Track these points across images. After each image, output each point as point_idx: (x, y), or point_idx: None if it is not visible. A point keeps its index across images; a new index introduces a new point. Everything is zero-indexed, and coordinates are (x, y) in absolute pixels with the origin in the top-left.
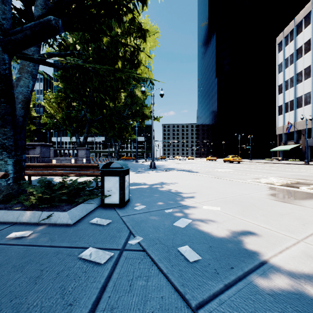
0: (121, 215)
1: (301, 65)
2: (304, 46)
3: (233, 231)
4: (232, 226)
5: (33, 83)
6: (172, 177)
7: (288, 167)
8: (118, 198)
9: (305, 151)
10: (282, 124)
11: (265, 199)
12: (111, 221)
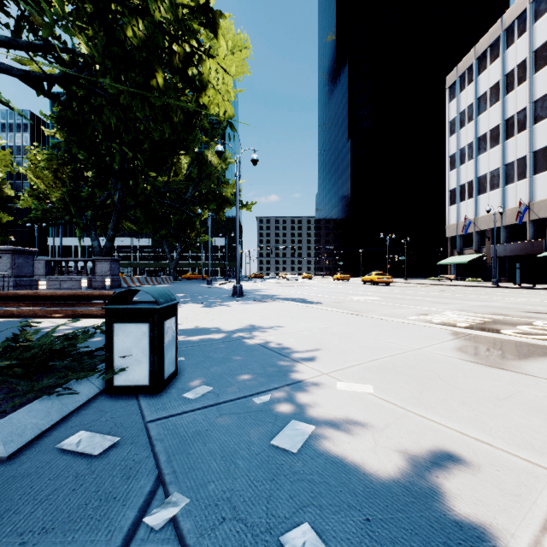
0: (148, 419)
1: (486, 123)
2: (490, 93)
3: (413, 455)
4: (407, 441)
5: None
6: (273, 314)
7: (468, 291)
8: (146, 372)
9: (491, 266)
10: (455, 221)
11: (455, 360)
12: (119, 438)
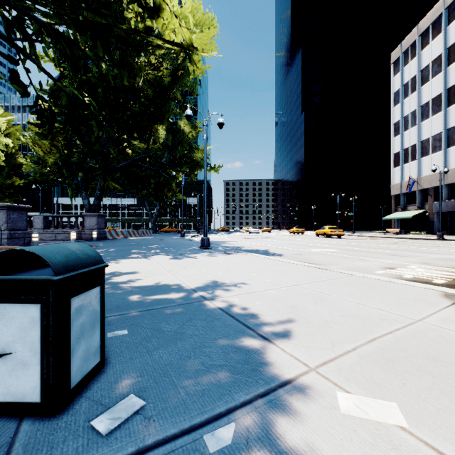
0: None
1: (428, 93)
2: (432, 65)
3: None
4: None
5: None
6: (237, 267)
7: (417, 244)
8: (36, 382)
9: (433, 220)
10: (399, 181)
11: None
12: None
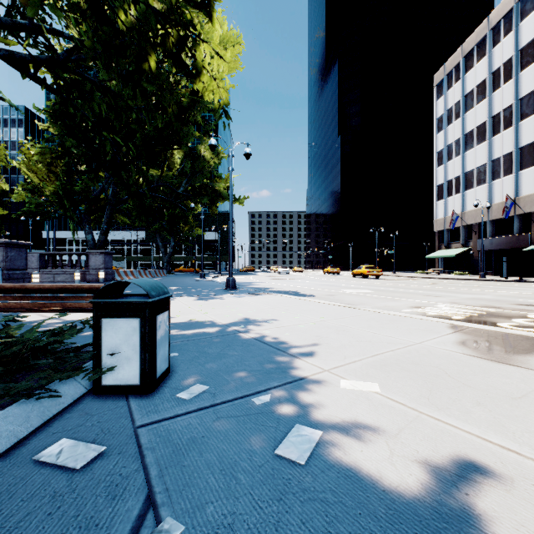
0: (138, 424)
1: (473, 120)
2: (476, 91)
3: (435, 467)
4: (425, 449)
5: None
6: (267, 307)
7: (457, 284)
8: (136, 371)
9: (478, 259)
10: (443, 216)
11: (459, 355)
12: (105, 447)
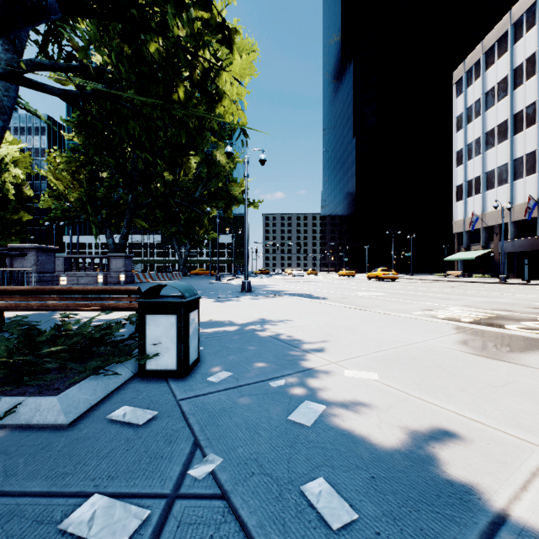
0: (179, 398)
1: (494, 119)
2: (497, 88)
3: (413, 430)
4: (408, 419)
5: (4, 124)
6: (281, 308)
7: (474, 287)
8: (174, 358)
9: (499, 262)
10: (462, 217)
11: (456, 352)
12: (157, 413)
